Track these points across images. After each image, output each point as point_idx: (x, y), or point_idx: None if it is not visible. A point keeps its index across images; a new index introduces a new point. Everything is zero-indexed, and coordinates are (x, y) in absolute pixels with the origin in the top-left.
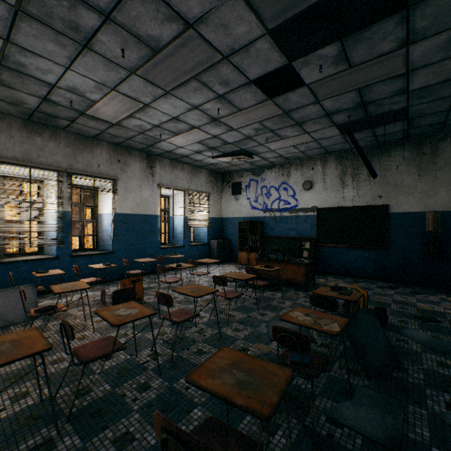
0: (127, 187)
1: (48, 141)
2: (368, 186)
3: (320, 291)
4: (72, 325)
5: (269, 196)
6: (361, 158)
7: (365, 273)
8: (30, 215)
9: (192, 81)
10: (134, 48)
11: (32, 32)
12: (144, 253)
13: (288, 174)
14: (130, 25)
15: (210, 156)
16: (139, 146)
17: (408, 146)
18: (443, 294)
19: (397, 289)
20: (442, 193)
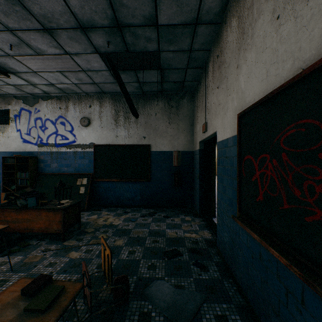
0: None
1: None
2: (136, 128)
3: None
4: None
5: (45, 130)
6: (122, 93)
7: (134, 203)
8: None
9: None
10: None
11: None
12: None
13: (66, 108)
14: None
15: None
16: None
17: (163, 99)
18: (183, 214)
19: (155, 215)
20: (182, 137)
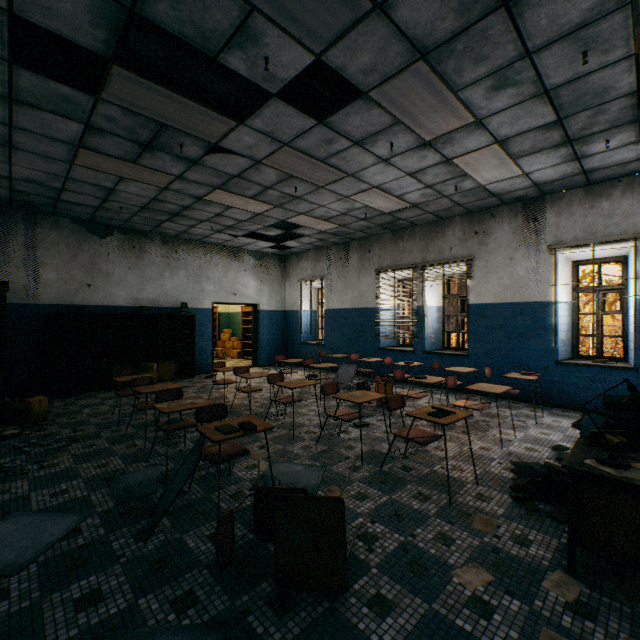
0: (487, 265)
1: (406, 243)
2: None
3: (250, 419)
4: (234, 368)
5: None
6: None
7: None
8: (394, 311)
9: (328, 162)
10: (293, 183)
11: (292, 207)
12: (519, 365)
13: None
14: (271, 182)
15: (632, 142)
16: (491, 202)
17: None
18: None
19: None
20: None
